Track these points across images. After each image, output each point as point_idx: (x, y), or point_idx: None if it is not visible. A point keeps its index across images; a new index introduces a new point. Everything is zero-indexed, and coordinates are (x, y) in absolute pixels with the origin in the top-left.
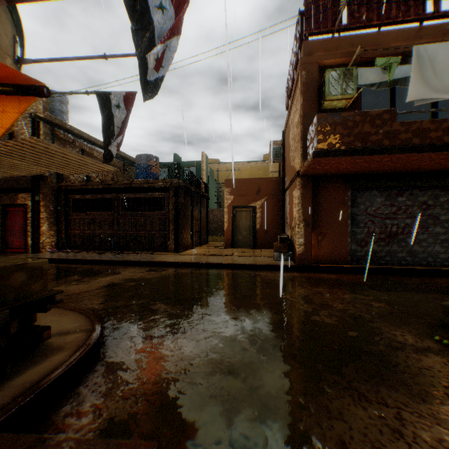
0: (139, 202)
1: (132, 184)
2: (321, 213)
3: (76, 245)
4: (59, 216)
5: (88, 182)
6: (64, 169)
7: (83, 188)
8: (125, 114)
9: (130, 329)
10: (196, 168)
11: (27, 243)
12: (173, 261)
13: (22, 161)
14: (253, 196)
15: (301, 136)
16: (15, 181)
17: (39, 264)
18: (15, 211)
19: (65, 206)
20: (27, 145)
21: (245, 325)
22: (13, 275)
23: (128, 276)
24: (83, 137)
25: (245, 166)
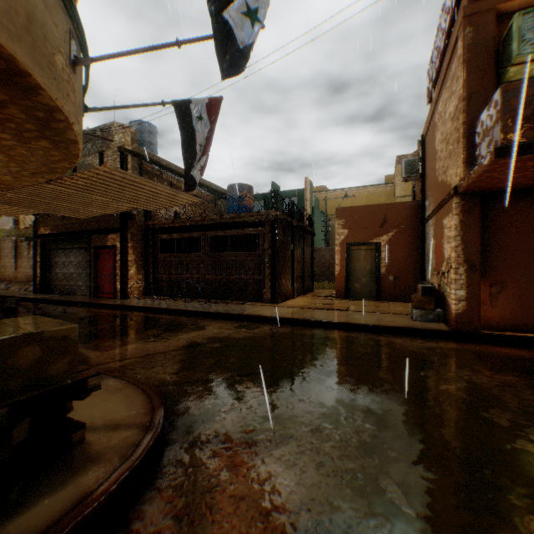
0: (231, 241)
1: (222, 219)
2: (496, 251)
3: (163, 291)
4: (146, 258)
5: (175, 219)
6: (146, 204)
7: (170, 226)
8: (208, 126)
9: (204, 424)
10: (298, 197)
11: (115, 287)
12: (269, 315)
13: (101, 197)
14: (376, 229)
15: (463, 130)
16: (104, 221)
17: (63, 332)
18: (105, 253)
19: (152, 247)
20: (102, 176)
21: (385, 442)
22: (19, 350)
23: (212, 334)
24: (171, 169)
25: (360, 192)
